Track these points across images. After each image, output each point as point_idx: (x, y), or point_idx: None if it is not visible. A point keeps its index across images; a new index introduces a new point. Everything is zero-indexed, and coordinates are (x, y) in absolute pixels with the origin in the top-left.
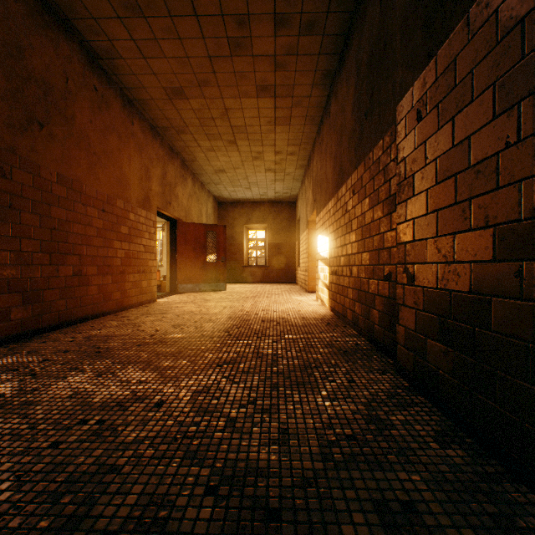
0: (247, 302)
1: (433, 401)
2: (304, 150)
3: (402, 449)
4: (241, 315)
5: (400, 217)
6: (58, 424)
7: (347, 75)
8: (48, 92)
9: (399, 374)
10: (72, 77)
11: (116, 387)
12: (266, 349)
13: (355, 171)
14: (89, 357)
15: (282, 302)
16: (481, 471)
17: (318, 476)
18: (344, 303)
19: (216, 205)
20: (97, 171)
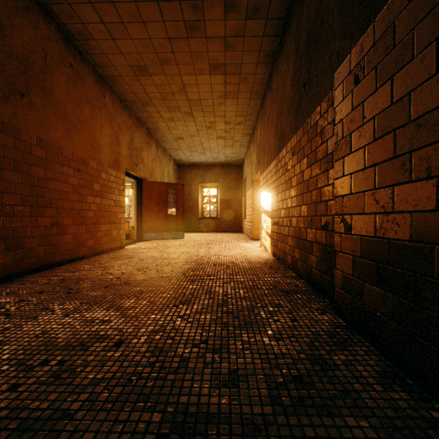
0: (201, 248)
1: (371, 341)
2: (250, 121)
3: (347, 391)
4: (196, 259)
5: (338, 173)
6: (21, 364)
7: (287, 53)
8: (28, 66)
9: (336, 313)
10: (50, 54)
11: (81, 327)
12: (217, 290)
13: (294, 135)
14: (61, 297)
15: (231, 248)
16: (428, 416)
17: (267, 422)
18: (285, 250)
19: (176, 167)
20: (72, 136)
